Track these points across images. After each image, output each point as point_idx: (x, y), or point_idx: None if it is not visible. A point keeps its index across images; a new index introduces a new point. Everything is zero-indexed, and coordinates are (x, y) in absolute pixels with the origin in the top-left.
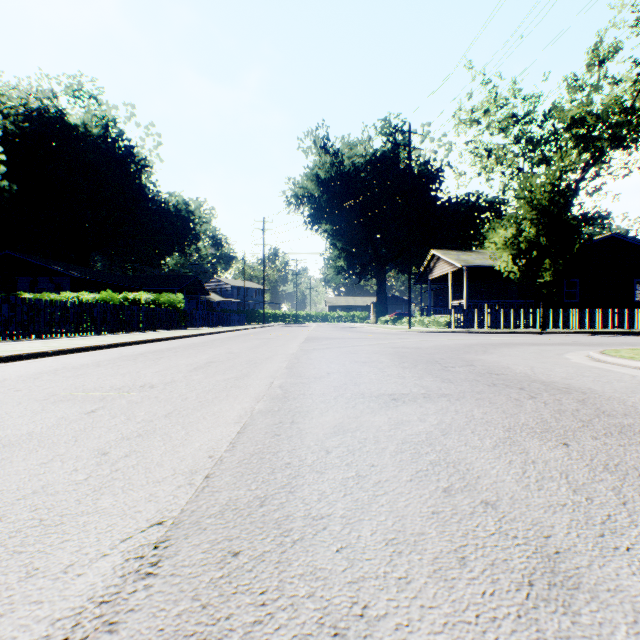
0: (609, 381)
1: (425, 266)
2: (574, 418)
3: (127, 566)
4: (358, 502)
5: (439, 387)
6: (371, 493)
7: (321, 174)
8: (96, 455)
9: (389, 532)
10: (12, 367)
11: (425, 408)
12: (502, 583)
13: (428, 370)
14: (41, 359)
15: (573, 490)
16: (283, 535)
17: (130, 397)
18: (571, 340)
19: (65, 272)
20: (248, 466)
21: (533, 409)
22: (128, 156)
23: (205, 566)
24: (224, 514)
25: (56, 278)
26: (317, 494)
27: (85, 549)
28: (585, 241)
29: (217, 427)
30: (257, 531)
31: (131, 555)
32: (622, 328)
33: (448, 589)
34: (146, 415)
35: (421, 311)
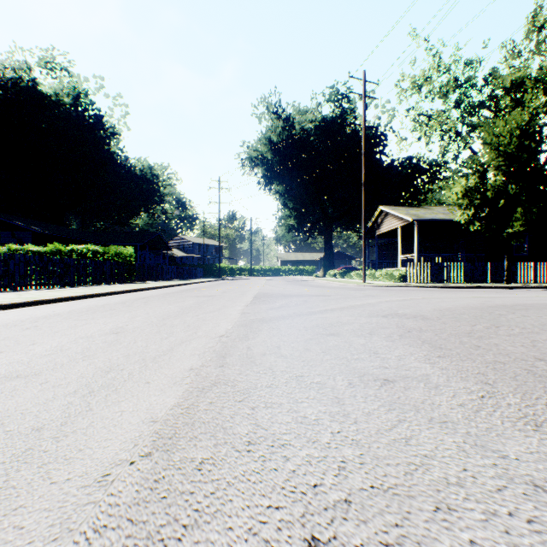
0: None
1: (372, 222)
2: None
3: None
4: None
5: None
6: None
7: (273, 138)
8: None
9: None
10: None
11: None
12: None
13: None
14: None
15: None
16: None
17: None
18: None
19: (26, 227)
20: None
21: None
22: (97, 123)
23: None
24: None
25: (18, 233)
26: None
27: None
28: None
29: None
30: None
31: None
32: None
33: None
34: None
35: (368, 265)
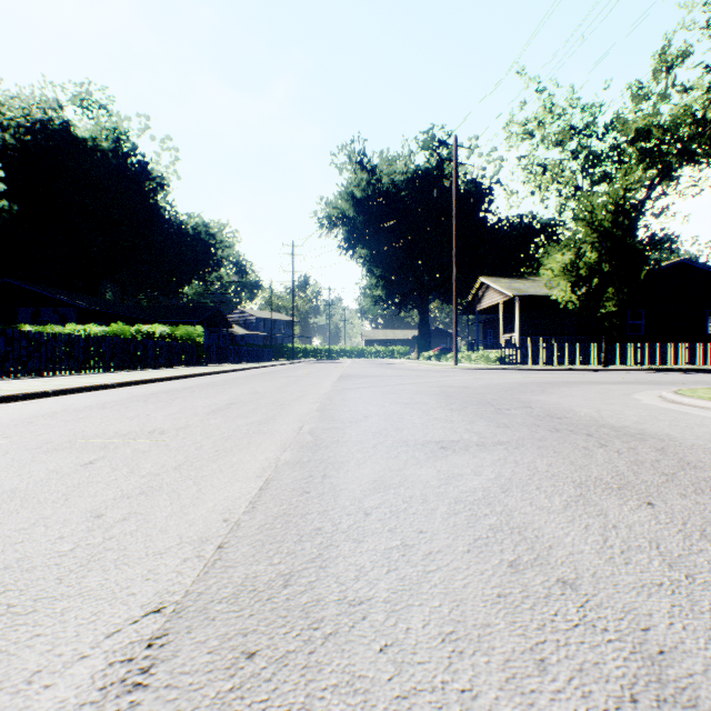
0: (688, 426)
1: (473, 295)
2: (655, 471)
3: (110, 673)
4: (405, 581)
5: (494, 433)
6: (421, 568)
7: (357, 193)
8: (88, 518)
9: (445, 623)
10: (5, 409)
11: (479, 458)
12: (596, 698)
13: (480, 413)
14: (39, 400)
15: (668, 564)
16: (312, 627)
17: (136, 445)
18: (638, 378)
19: (71, 302)
20: (270, 532)
21: (606, 460)
22: (142, 173)
23: (211, 673)
24: (238, 598)
25: (61, 309)
26: (354, 570)
27: (59, 648)
28: (652, 267)
29: (235, 482)
30: (279, 622)
31: (117, 657)
32: (693, 364)
33: (527, 708)
34: (153, 467)
35: (468, 346)
